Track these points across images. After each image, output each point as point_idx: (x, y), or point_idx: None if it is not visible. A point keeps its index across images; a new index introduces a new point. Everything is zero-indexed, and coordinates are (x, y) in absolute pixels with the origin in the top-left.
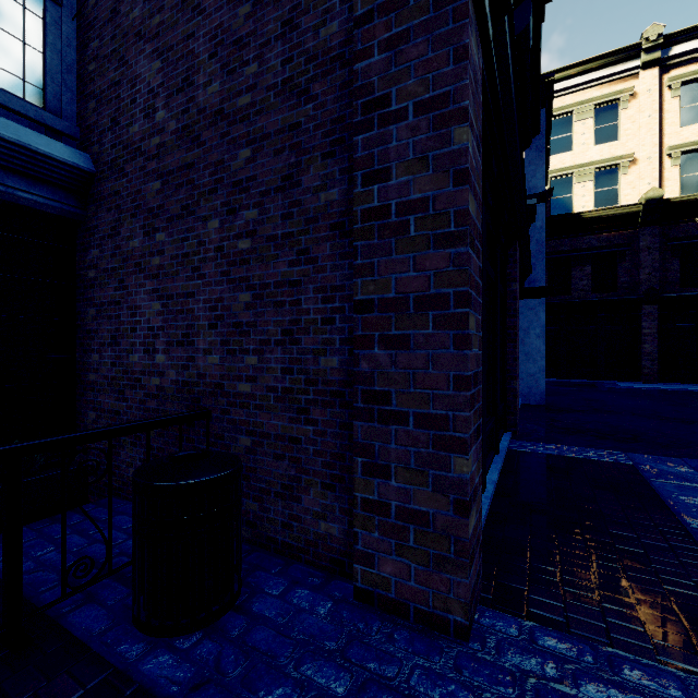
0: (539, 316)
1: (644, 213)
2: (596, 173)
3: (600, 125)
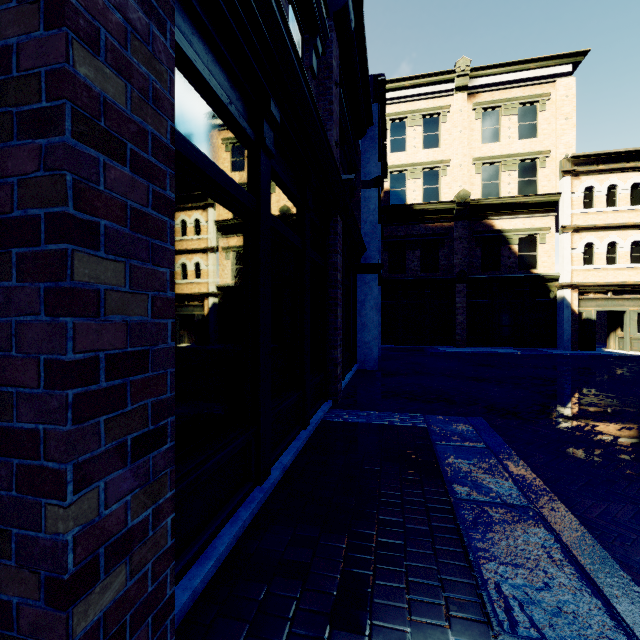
0: (373, 290)
1: (457, 209)
2: (423, 173)
3: (427, 133)
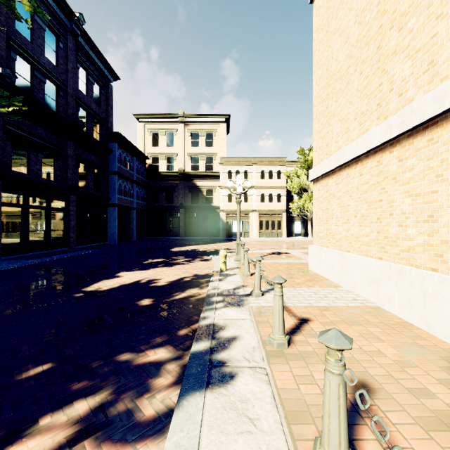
0: (114, 214)
1: (179, 175)
2: (167, 157)
3: (168, 139)
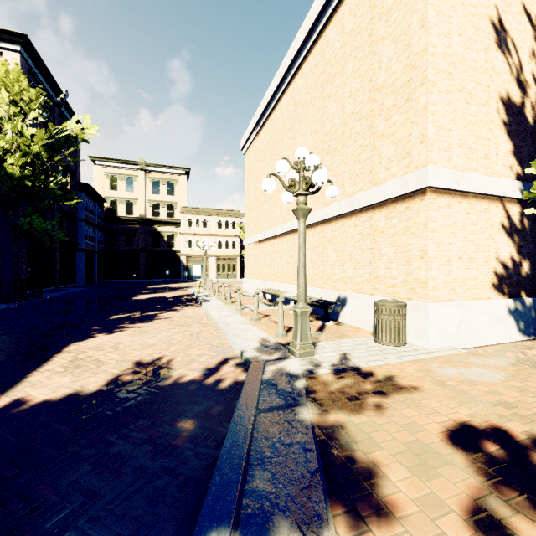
0: (83, 257)
1: (140, 221)
2: (126, 202)
3: (128, 185)
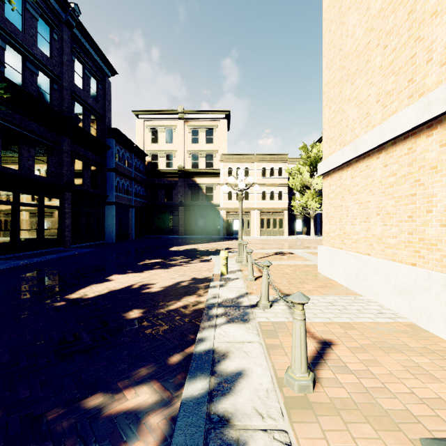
0: (112, 212)
1: (179, 173)
2: (166, 154)
3: (167, 136)
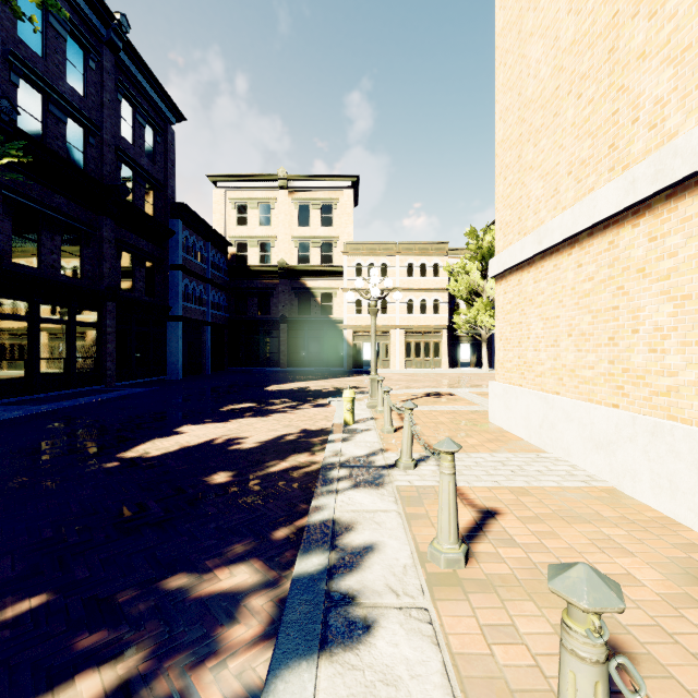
0: (177, 331)
1: (280, 272)
2: (260, 243)
3: (262, 215)
